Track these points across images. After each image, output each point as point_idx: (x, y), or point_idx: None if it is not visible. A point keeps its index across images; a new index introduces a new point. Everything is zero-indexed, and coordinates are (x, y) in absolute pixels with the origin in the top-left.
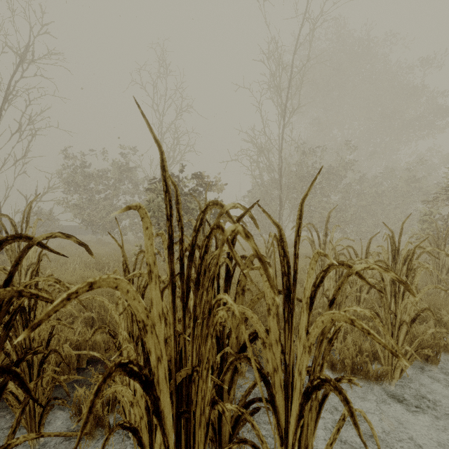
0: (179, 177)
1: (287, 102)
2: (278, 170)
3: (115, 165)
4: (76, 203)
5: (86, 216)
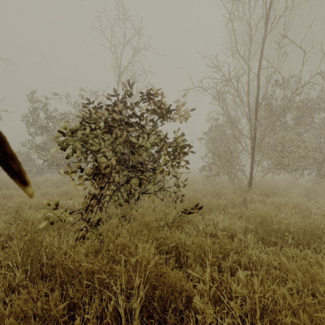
0: (125, 103)
1: (258, 22)
2: (247, 102)
3: (75, 107)
4: (38, 144)
5: (46, 157)
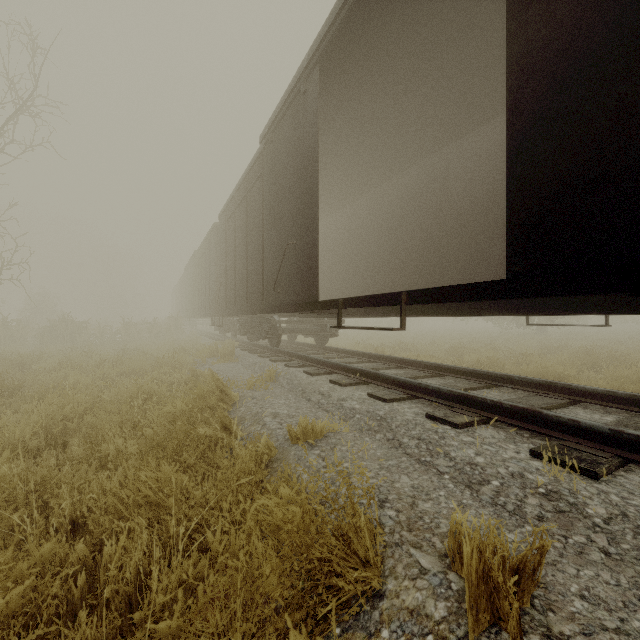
0: None
1: None
2: None
3: None
4: None
5: None
